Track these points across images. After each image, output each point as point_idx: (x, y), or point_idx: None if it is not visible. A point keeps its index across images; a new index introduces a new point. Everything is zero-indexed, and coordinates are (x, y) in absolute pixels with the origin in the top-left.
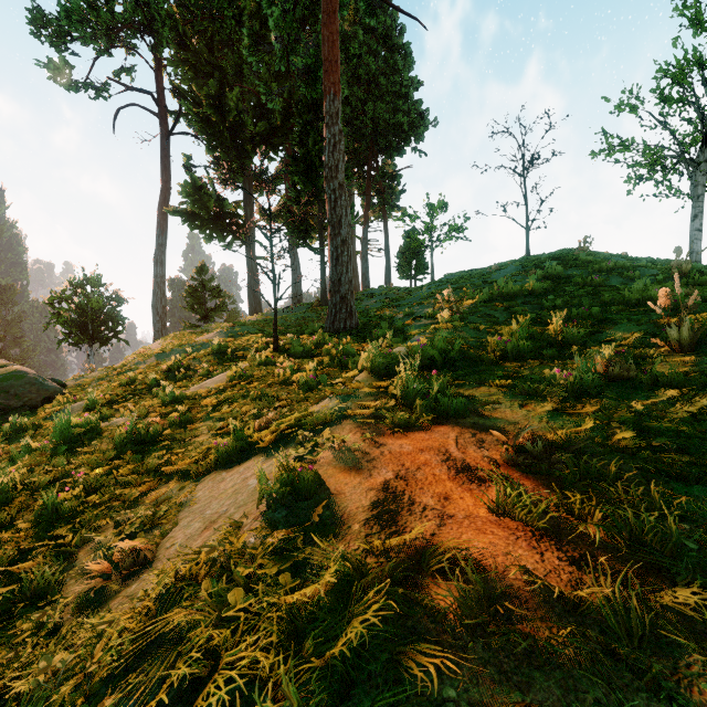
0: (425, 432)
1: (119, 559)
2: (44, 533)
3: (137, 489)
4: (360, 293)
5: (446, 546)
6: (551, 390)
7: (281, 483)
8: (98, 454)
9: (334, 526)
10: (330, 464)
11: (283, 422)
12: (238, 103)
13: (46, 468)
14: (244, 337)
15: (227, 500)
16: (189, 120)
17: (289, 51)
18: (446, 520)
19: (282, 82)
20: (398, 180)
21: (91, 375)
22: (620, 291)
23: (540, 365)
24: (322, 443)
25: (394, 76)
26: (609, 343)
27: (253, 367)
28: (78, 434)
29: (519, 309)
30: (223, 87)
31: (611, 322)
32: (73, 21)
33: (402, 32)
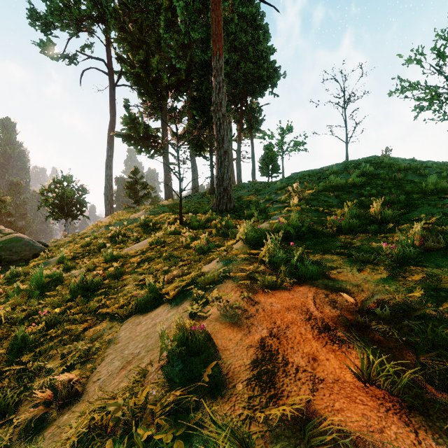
0: (289, 292)
1: (58, 389)
2: (14, 358)
3: (82, 325)
4: (236, 185)
5: (325, 422)
6: (381, 258)
7: (178, 339)
8: (59, 297)
9: (221, 383)
10: (217, 320)
11: (183, 279)
12: (157, 65)
13: (24, 307)
14: (161, 215)
15: (140, 343)
16: (127, 77)
17: (190, 29)
18: (318, 385)
19: (185, 51)
20: (260, 113)
21: (64, 239)
22: (416, 183)
23: (367, 237)
24: (211, 300)
25: (258, 46)
26: (415, 221)
27: (165, 235)
28: (48, 282)
29: (346, 197)
30: (148, 55)
31: (414, 205)
32: (55, 15)
33: (263, 17)
